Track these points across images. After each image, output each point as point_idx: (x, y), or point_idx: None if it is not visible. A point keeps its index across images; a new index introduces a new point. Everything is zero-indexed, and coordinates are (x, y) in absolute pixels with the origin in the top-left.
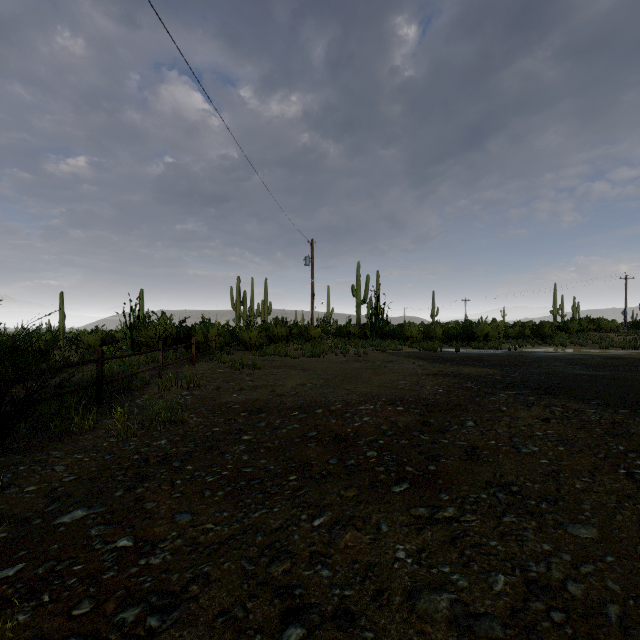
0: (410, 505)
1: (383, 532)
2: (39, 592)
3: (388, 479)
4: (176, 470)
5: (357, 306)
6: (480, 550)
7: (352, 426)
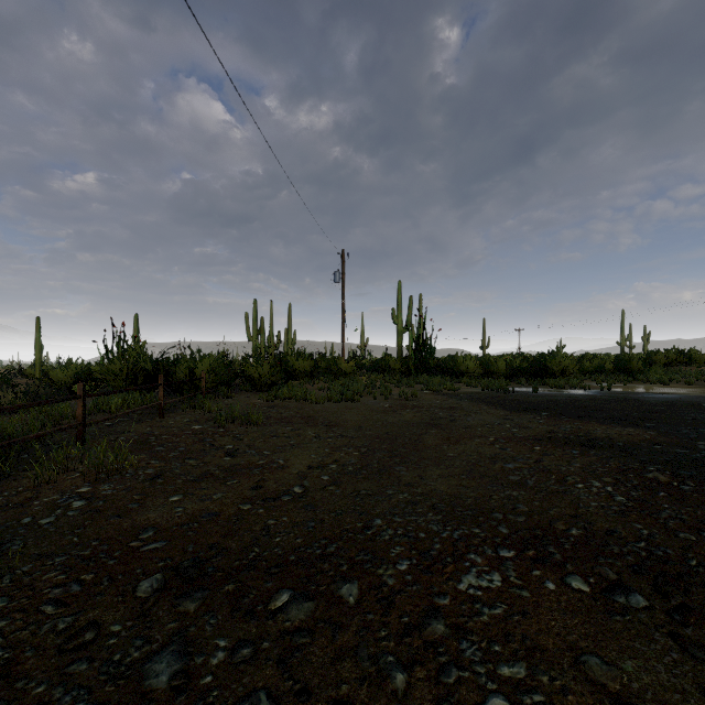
0: None
1: None
2: None
3: None
4: None
5: (398, 334)
6: None
7: None
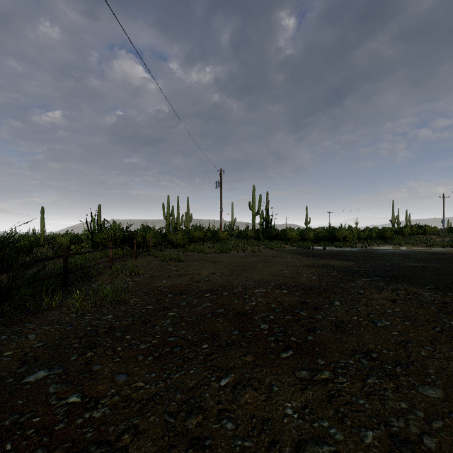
0: (295, 368)
1: (274, 391)
2: (3, 441)
3: (277, 347)
4: (118, 339)
5: (253, 216)
6: (351, 407)
7: (250, 305)
